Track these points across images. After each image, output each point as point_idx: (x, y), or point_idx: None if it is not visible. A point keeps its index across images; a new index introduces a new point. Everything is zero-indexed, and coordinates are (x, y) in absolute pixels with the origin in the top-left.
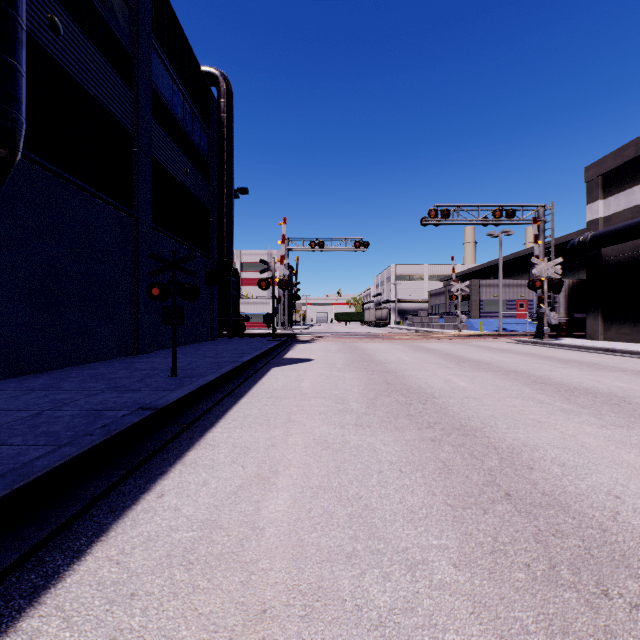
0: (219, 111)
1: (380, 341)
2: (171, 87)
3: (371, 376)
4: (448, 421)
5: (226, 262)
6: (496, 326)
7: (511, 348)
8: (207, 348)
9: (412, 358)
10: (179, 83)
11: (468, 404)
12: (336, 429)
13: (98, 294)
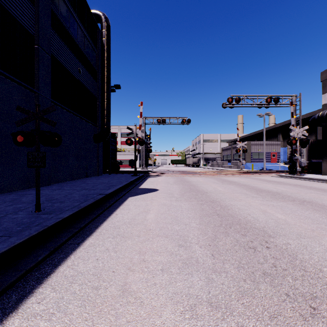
0: (102, 37)
1: (198, 176)
2: (68, 15)
3: (202, 206)
4: (325, 291)
5: (106, 128)
6: (260, 167)
7: (280, 180)
8: (90, 181)
9: (224, 188)
10: (74, 13)
11: (313, 248)
12: (185, 320)
13: (0, 144)
